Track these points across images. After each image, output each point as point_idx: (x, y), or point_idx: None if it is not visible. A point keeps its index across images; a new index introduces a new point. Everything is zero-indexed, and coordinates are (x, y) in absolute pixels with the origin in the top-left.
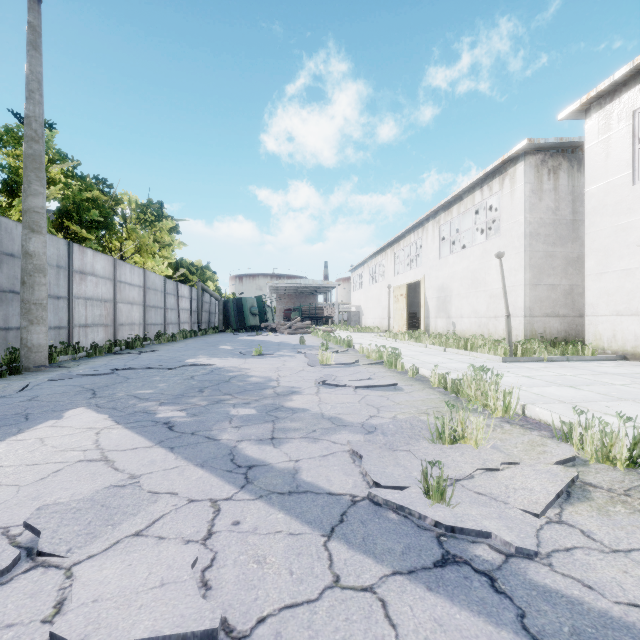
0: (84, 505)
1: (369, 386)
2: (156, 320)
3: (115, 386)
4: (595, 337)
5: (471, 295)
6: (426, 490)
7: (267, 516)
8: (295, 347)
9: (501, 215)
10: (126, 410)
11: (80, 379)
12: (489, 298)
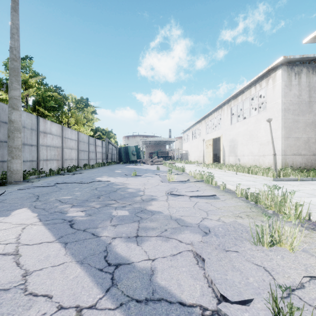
0: None
1: (198, 196)
2: (84, 157)
3: (51, 193)
4: None
5: (249, 144)
6: (275, 312)
7: None
8: (154, 171)
9: (267, 99)
10: (50, 210)
11: (35, 189)
12: (259, 145)
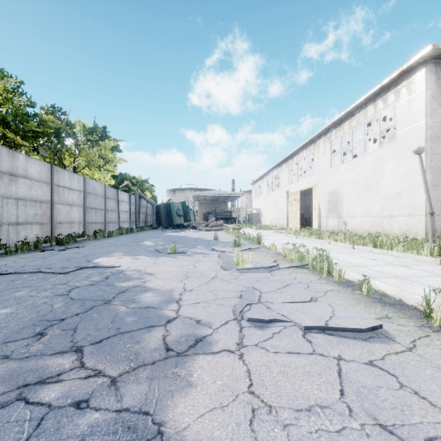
0: None
1: (330, 328)
2: (96, 219)
3: None
4: None
5: (363, 197)
6: None
7: None
8: (209, 243)
9: (397, 123)
10: None
11: None
12: (383, 199)
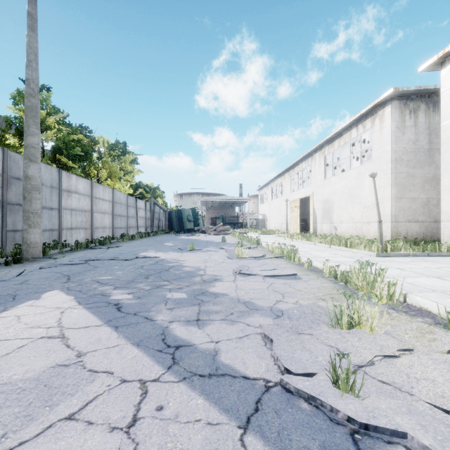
0: (29, 385)
1: (274, 275)
2: (121, 225)
3: (85, 273)
4: (449, 238)
5: (349, 206)
6: (334, 380)
7: (188, 401)
8: (218, 244)
9: (372, 146)
10: (88, 293)
11: (62, 267)
12: (363, 208)
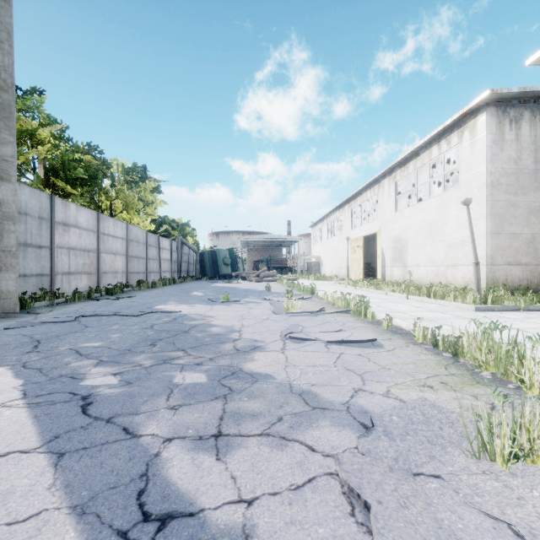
0: None
1: (343, 341)
2: (138, 269)
3: (65, 336)
4: None
5: (428, 245)
6: None
7: None
8: (261, 294)
9: (460, 167)
10: (51, 373)
11: (37, 327)
12: (447, 247)
